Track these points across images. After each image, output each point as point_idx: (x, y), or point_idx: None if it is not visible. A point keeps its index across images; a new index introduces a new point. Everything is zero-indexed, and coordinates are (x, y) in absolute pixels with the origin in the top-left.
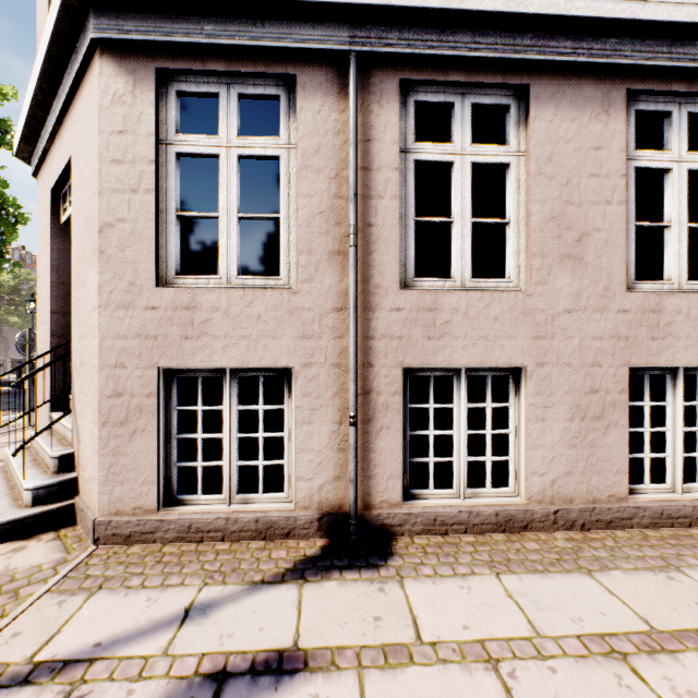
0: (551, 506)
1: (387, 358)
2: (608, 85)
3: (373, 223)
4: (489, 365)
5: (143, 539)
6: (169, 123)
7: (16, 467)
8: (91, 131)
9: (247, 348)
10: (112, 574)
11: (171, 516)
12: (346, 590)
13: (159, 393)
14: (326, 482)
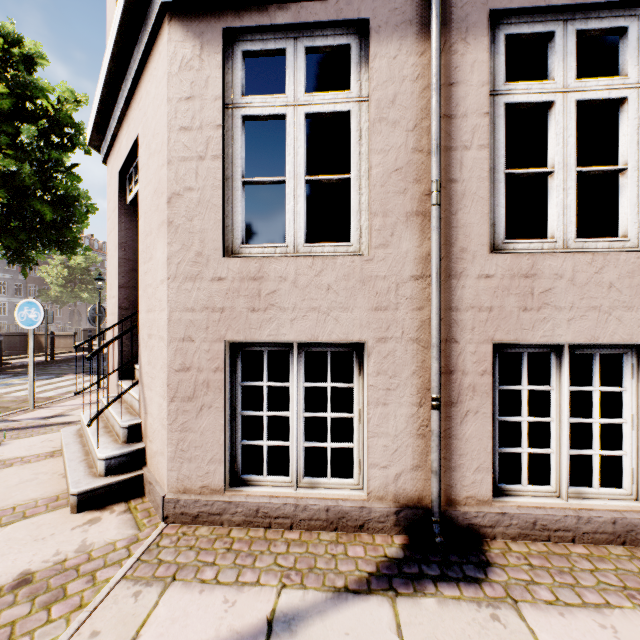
0: None
1: (474, 332)
2: None
3: (457, 177)
4: (599, 342)
5: (210, 520)
6: (235, 86)
7: (90, 434)
8: (158, 102)
9: (315, 321)
10: (184, 561)
11: (238, 498)
12: (450, 613)
13: (225, 367)
14: (403, 471)
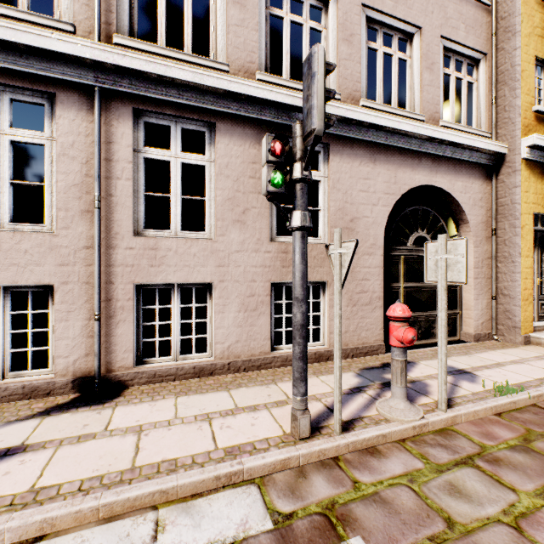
0: (227, 360)
1: (124, 278)
2: (259, 129)
3: (114, 194)
4: (192, 282)
5: None
6: None
7: None
8: None
9: (16, 272)
10: None
11: None
12: (75, 416)
13: None
14: (79, 358)
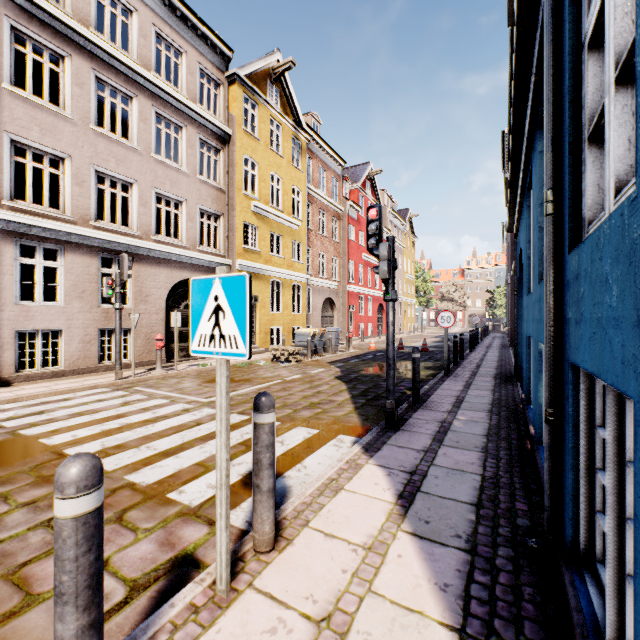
0: (73, 369)
1: (9, 327)
2: (92, 250)
3: (3, 283)
4: (51, 329)
5: None
6: None
7: None
8: None
9: None
10: None
11: None
12: None
13: None
14: None
